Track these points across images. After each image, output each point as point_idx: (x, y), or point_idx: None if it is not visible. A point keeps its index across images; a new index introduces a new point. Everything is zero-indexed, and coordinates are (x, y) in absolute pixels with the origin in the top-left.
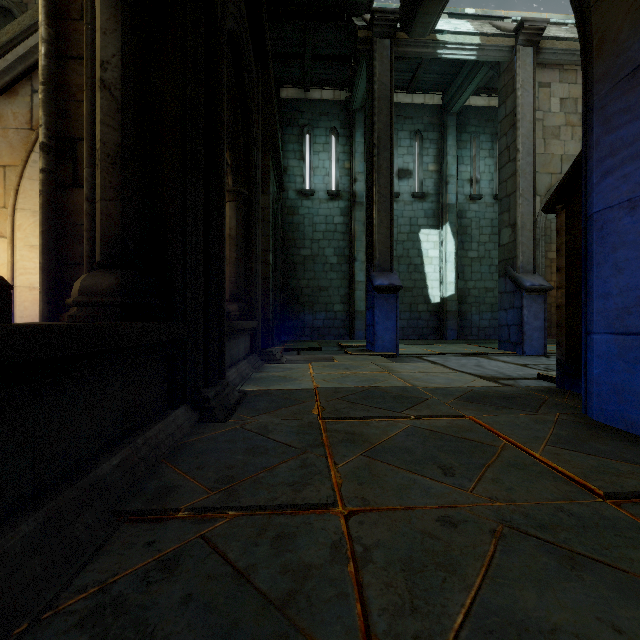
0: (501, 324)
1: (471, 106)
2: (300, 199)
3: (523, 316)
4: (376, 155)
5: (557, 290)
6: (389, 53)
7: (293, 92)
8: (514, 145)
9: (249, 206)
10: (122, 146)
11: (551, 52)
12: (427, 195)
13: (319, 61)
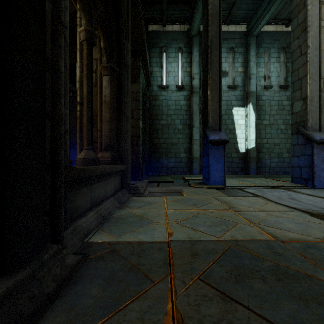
0: (294, 166)
1: (265, 31)
2: (160, 91)
3: (314, 161)
4: (210, 53)
5: None
6: None
7: (156, 27)
8: (305, 43)
9: (120, 80)
10: None
11: None
12: (237, 86)
13: (171, 4)
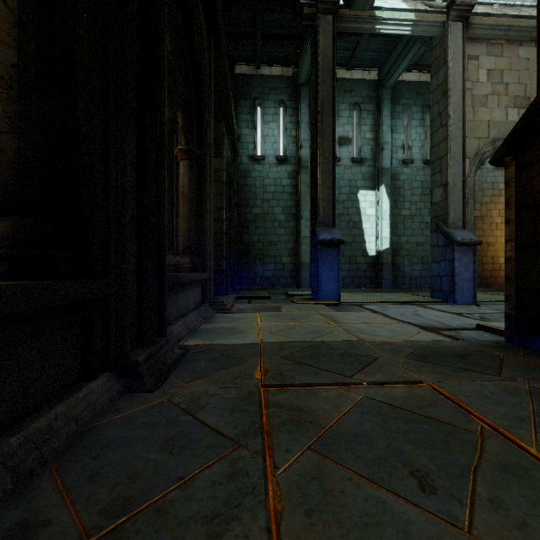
0: (433, 275)
1: (404, 81)
2: (252, 164)
3: (454, 268)
4: (320, 121)
5: (506, 243)
6: (332, 28)
7: (246, 69)
8: (446, 112)
9: (201, 165)
10: (19, 67)
11: (479, 27)
12: (365, 160)
13: (269, 40)
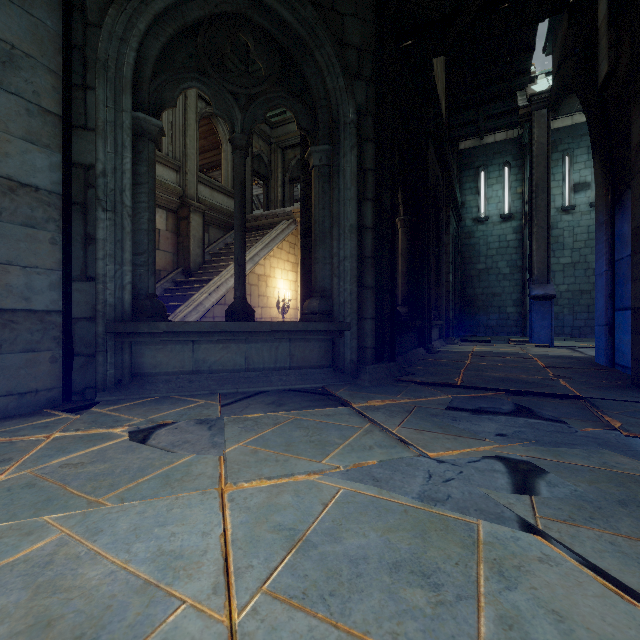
0: None
1: None
2: (475, 225)
3: None
4: (534, 198)
5: None
6: (546, 119)
7: (469, 143)
8: None
9: (438, 257)
10: (407, 272)
11: None
12: None
13: (491, 119)
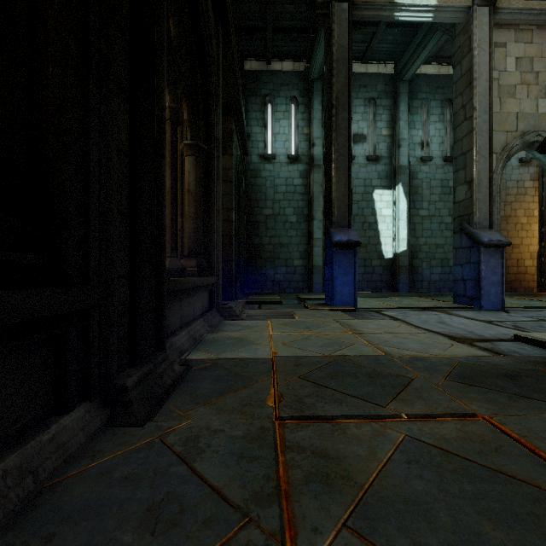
0: (456, 279)
1: (422, 74)
2: (262, 163)
3: (481, 271)
4: (335, 115)
5: None
6: (347, 16)
7: (256, 64)
8: (470, 103)
9: (208, 161)
10: None
11: (507, 12)
12: (380, 158)
13: (280, 33)
